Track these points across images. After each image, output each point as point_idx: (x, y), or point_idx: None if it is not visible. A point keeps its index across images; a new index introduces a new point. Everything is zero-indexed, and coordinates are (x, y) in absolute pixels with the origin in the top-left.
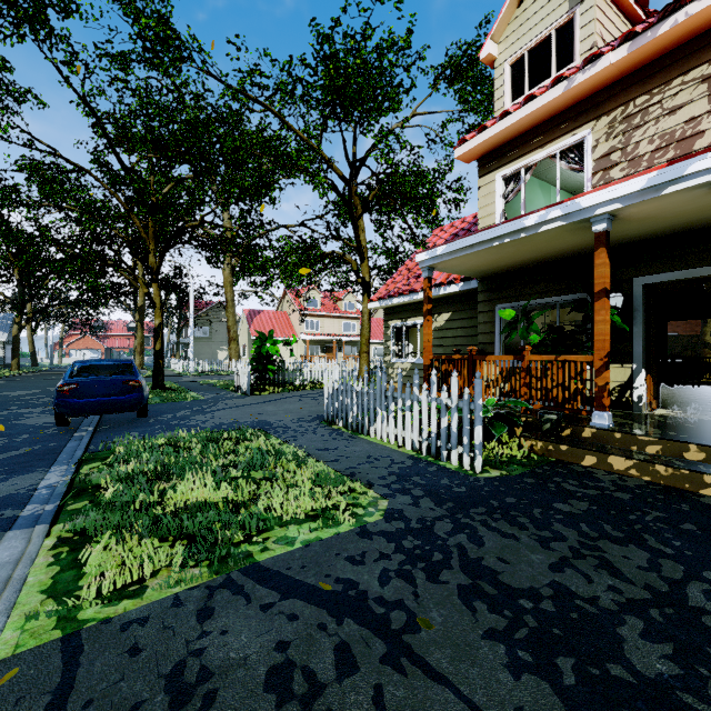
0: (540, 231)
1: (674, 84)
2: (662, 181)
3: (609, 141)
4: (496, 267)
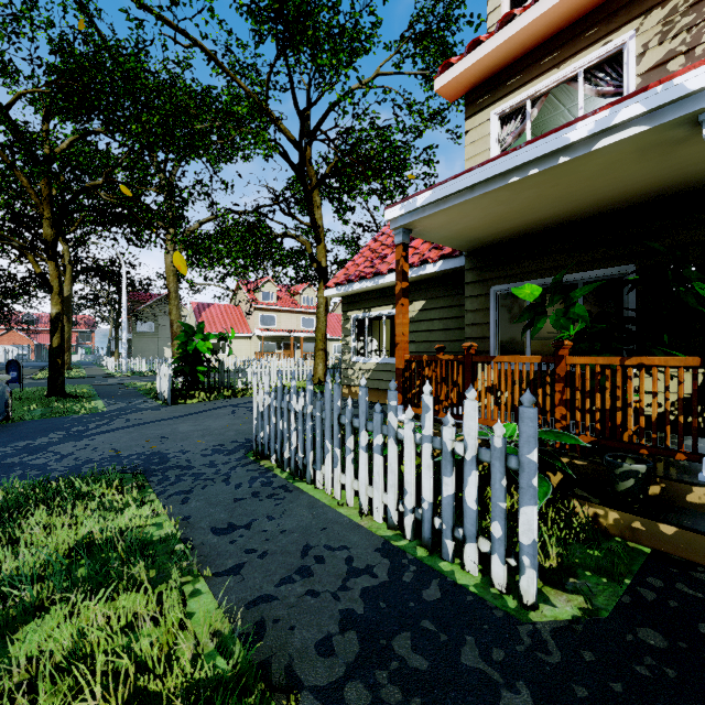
0: (596, 149)
1: None
2: None
3: (664, 44)
4: (495, 231)
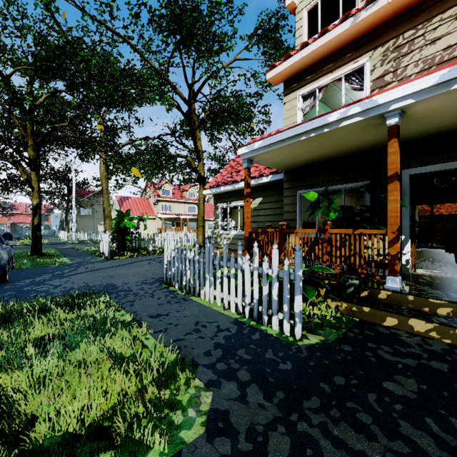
0: (341, 126)
1: (435, 21)
2: (454, 76)
3: (383, 66)
4: (298, 161)
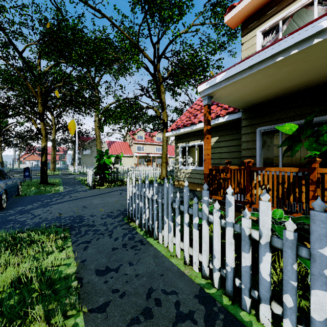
0: None
1: None
2: None
3: None
4: (261, 95)
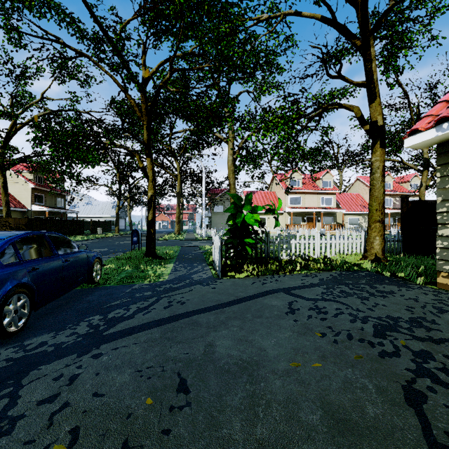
0: None
1: None
2: None
3: None
4: None
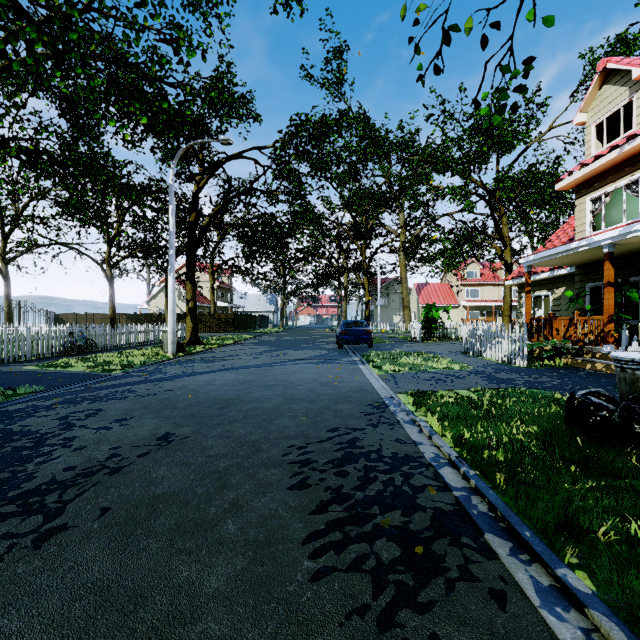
0: (578, 251)
1: None
2: (624, 232)
3: None
4: (577, 262)
